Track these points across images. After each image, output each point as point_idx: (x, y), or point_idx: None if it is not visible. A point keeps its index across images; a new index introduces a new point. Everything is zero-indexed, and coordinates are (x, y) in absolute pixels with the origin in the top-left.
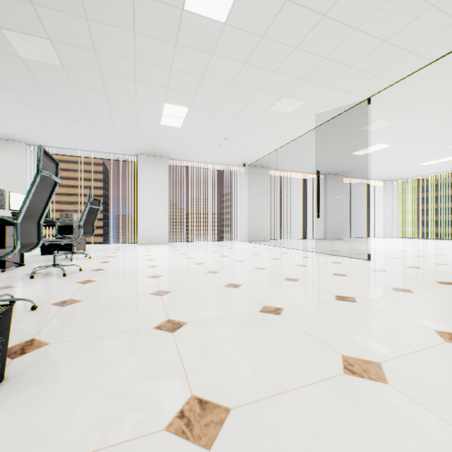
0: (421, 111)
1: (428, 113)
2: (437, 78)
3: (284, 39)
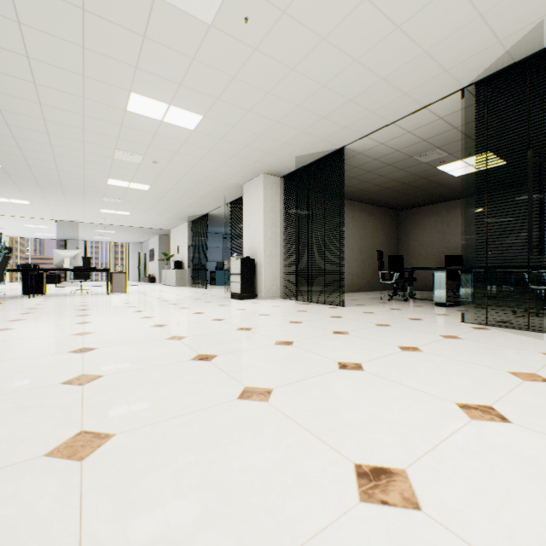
0: (6, 220)
1: (7, 221)
2: (24, 219)
3: (0, 205)
